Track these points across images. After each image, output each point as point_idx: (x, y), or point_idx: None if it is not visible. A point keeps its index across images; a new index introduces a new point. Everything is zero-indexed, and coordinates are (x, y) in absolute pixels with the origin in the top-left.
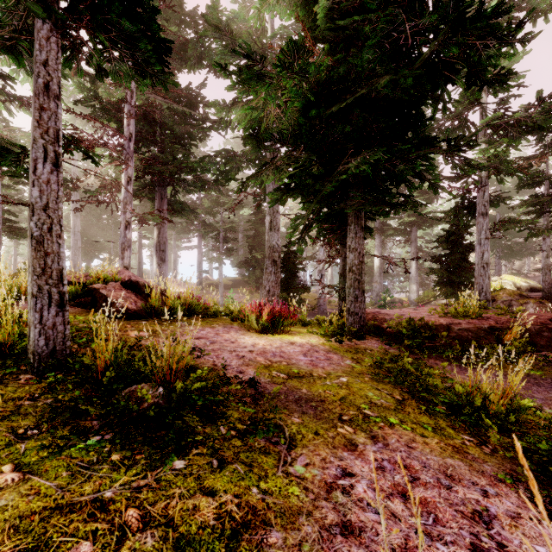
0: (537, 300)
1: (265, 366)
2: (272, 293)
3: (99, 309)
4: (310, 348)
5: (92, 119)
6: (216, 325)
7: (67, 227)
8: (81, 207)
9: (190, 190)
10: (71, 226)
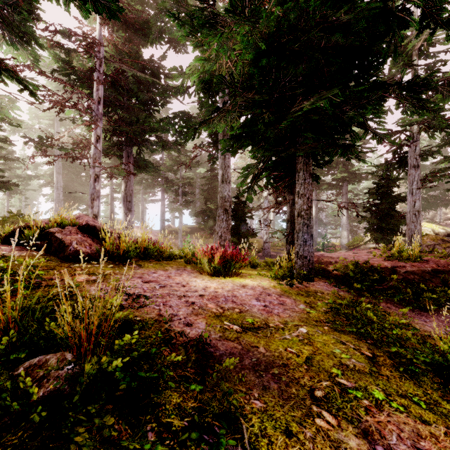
0: None
1: (216, 315)
2: (224, 238)
3: (53, 252)
4: (261, 291)
5: (63, 82)
6: (169, 268)
7: (51, 182)
8: (53, 161)
9: (152, 149)
10: (54, 182)
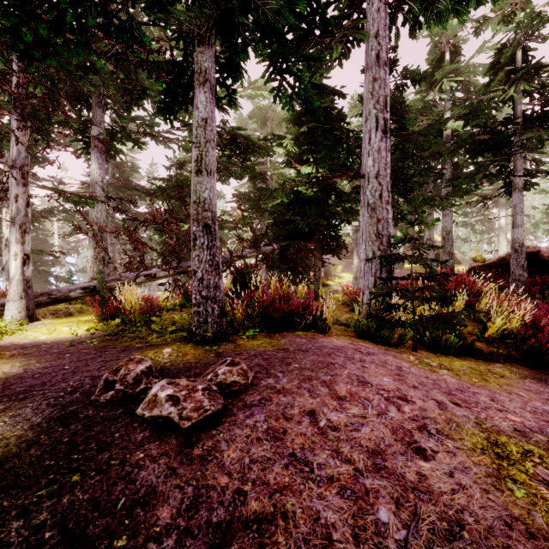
0: None
1: None
2: None
3: None
4: None
5: None
6: None
7: None
8: None
9: None
10: None
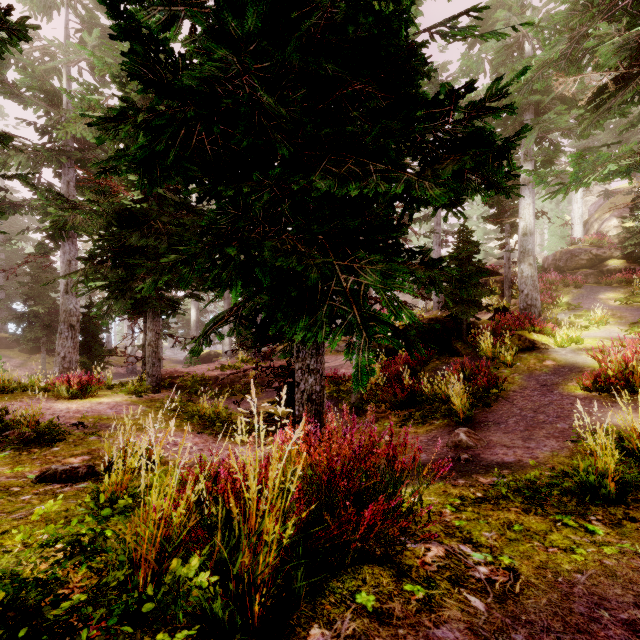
0: None
1: (83, 417)
2: (70, 359)
3: None
4: (115, 403)
5: None
6: (22, 399)
7: None
8: None
9: None
10: None
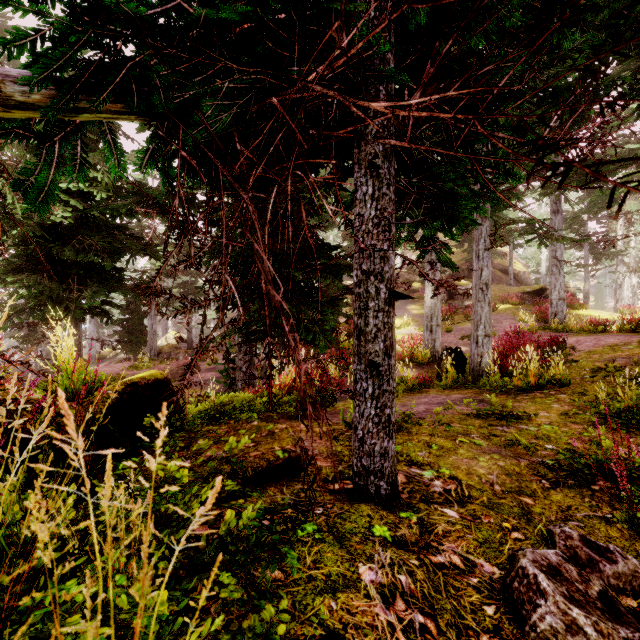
0: (185, 351)
1: None
2: None
3: None
4: None
5: None
6: None
7: None
8: None
9: None
10: None
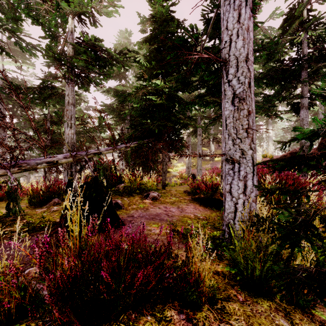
0: None
1: None
2: None
3: None
4: None
5: None
6: None
7: None
8: None
9: None
10: None
